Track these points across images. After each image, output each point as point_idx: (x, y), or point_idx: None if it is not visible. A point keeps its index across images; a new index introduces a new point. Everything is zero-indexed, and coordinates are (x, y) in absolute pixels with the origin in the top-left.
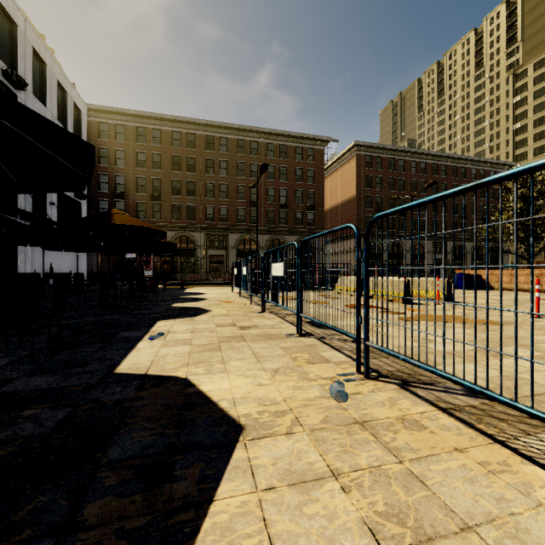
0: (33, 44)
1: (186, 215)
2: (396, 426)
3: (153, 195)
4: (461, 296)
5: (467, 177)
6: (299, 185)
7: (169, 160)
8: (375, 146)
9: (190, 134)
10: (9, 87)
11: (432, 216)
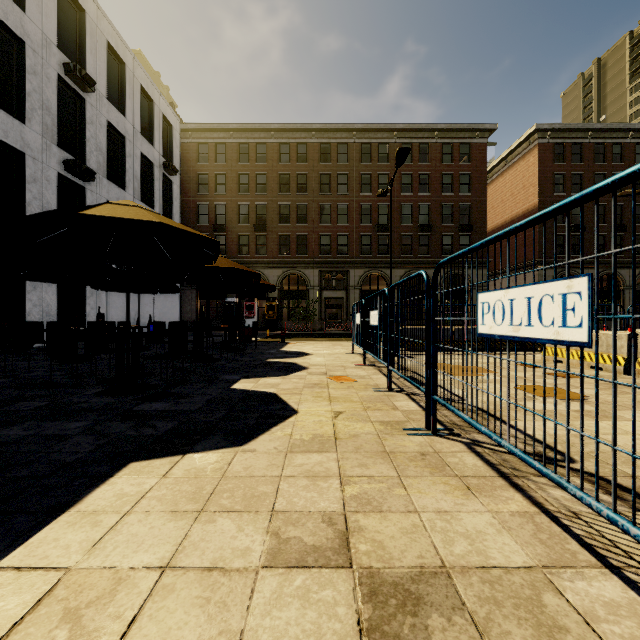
0: (108, 38)
1: (295, 248)
2: None
3: (257, 225)
4: None
5: None
6: (447, 197)
7: (276, 180)
8: (570, 128)
9: (300, 144)
10: (75, 88)
11: None
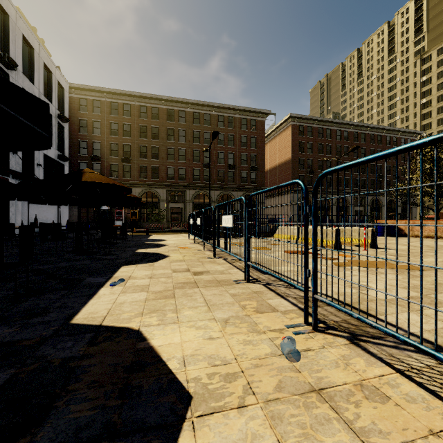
0: (23, 32)
1: (151, 175)
2: (356, 395)
3: (124, 158)
4: (382, 243)
5: (383, 143)
6: (244, 149)
7: (137, 129)
8: (306, 118)
9: (154, 107)
10: (2, 67)
11: (353, 175)
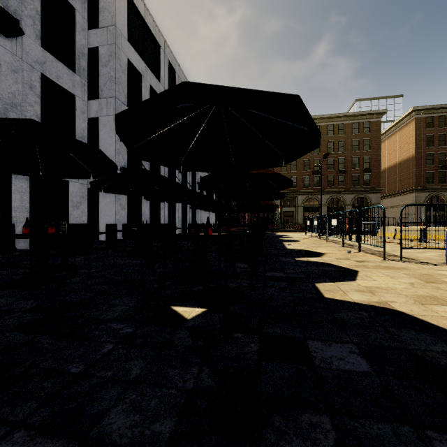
0: None
1: None
2: (360, 255)
3: None
4: None
5: None
6: (355, 153)
7: None
8: (436, 107)
9: None
10: None
11: None
